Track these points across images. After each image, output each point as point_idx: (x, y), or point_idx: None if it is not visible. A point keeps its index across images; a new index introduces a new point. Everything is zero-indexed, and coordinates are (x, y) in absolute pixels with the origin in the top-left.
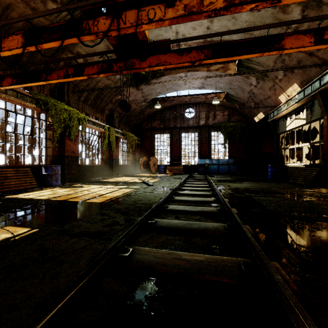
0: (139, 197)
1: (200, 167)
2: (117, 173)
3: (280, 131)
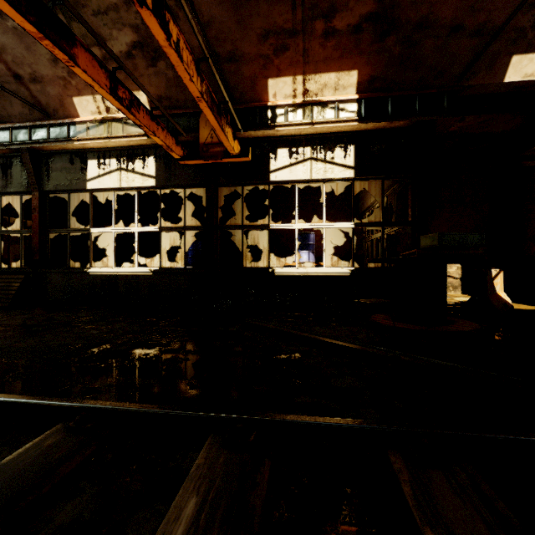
0: None
1: None
2: None
3: None
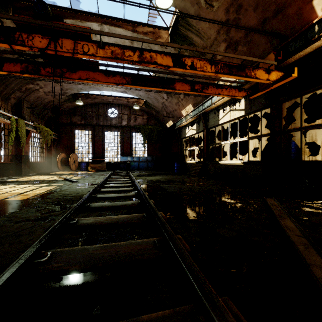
0: (66, 192)
1: (122, 164)
2: (27, 172)
3: (183, 136)
